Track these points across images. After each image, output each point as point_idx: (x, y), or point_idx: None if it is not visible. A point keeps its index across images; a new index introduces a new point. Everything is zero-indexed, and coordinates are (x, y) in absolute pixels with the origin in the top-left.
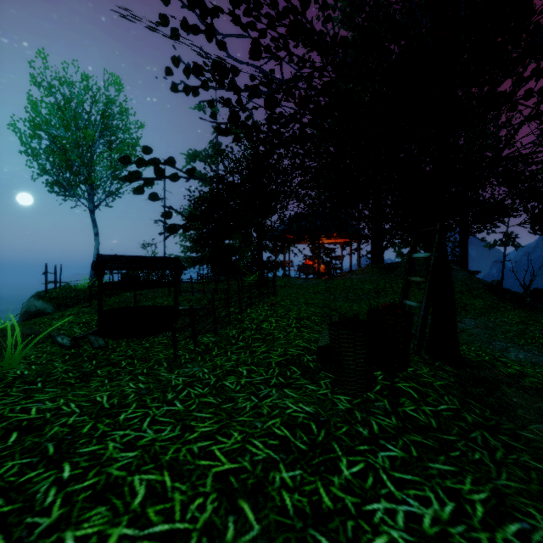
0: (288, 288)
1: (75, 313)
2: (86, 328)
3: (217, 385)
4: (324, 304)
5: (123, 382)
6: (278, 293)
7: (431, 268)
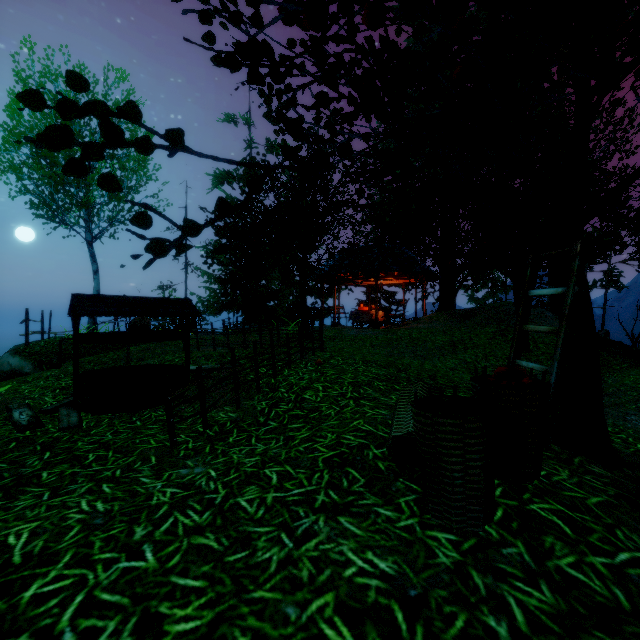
0: (339, 340)
1: (56, 374)
2: (63, 396)
3: (226, 506)
4: (388, 361)
5: (73, 497)
6: (327, 347)
7: (568, 311)
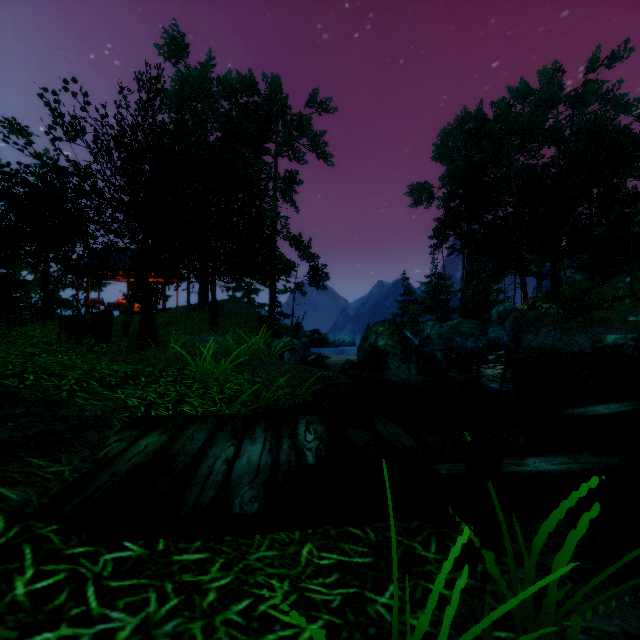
0: None
1: None
2: None
3: None
4: None
5: None
6: None
7: (134, 293)
